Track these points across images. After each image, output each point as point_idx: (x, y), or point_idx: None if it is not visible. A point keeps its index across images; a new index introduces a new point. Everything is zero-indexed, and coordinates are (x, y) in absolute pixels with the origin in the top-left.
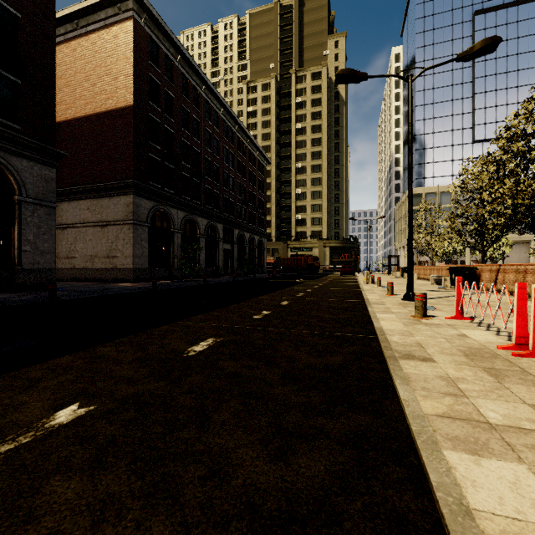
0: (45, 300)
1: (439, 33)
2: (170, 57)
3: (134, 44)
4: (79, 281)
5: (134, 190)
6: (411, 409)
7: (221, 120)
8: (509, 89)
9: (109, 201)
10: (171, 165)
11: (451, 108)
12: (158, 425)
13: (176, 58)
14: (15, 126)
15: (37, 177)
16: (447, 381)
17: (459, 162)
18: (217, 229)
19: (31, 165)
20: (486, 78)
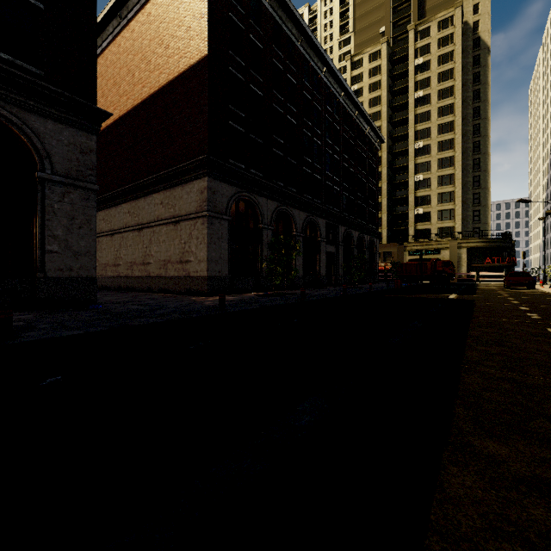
0: None
1: None
2: None
3: None
4: (153, 292)
5: (208, 170)
6: None
7: (323, 84)
8: None
9: (181, 189)
10: (259, 139)
11: None
12: None
13: None
14: (34, 70)
15: (68, 146)
16: None
17: None
18: (318, 225)
19: (59, 129)
20: None
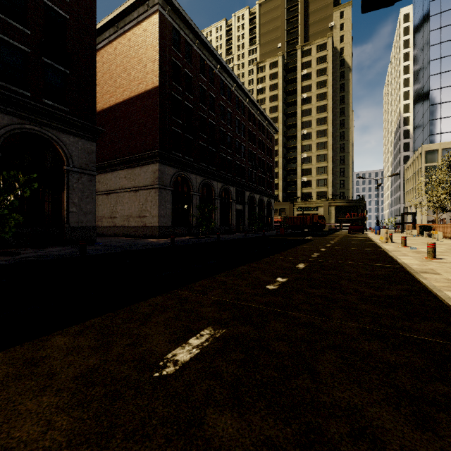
0: (75, 255)
1: None
2: (190, 42)
3: (159, 34)
4: (119, 236)
5: (159, 159)
6: None
7: (234, 95)
8: None
9: (140, 169)
10: (190, 137)
11: None
12: None
13: (195, 43)
14: (64, 108)
15: (81, 150)
16: None
17: None
18: (230, 191)
19: (76, 141)
20: None
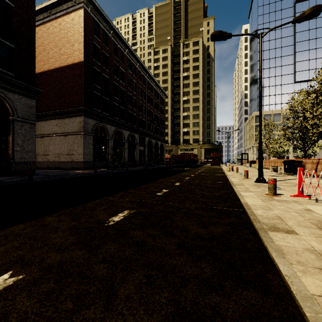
0: (25, 181)
1: (272, 15)
2: (106, 32)
3: (84, 24)
4: (51, 169)
5: (84, 113)
6: (296, 287)
7: (138, 71)
8: (318, 48)
9: (69, 120)
10: (107, 98)
11: (280, 61)
12: (69, 300)
13: (110, 33)
14: (10, 73)
15: (23, 105)
16: (316, 254)
17: (285, 95)
18: (135, 137)
19: (20, 98)
20: (302, 42)
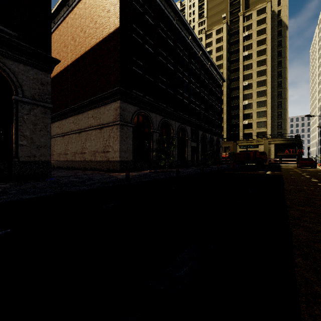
0: None
1: None
2: None
3: None
4: (87, 170)
5: (120, 96)
6: None
7: (189, 46)
8: None
9: (104, 108)
10: (151, 78)
11: None
12: None
13: None
14: (11, 33)
15: (33, 80)
16: None
17: None
18: (186, 130)
19: (27, 69)
20: None
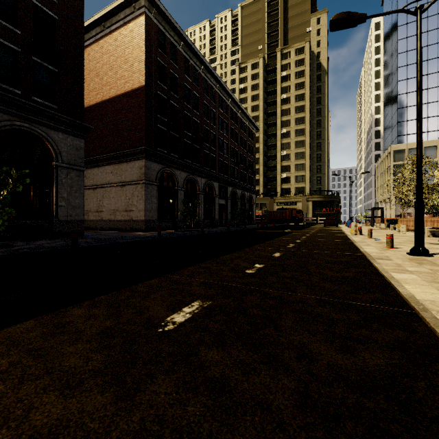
0: (67, 247)
1: None
2: (175, 44)
3: (145, 35)
4: (105, 230)
5: (145, 155)
6: None
7: (217, 95)
8: None
9: (126, 165)
10: (176, 134)
11: (437, 65)
12: None
13: (180, 45)
14: (53, 106)
15: (70, 147)
16: None
17: None
18: (214, 187)
19: (65, 137)
20: None
